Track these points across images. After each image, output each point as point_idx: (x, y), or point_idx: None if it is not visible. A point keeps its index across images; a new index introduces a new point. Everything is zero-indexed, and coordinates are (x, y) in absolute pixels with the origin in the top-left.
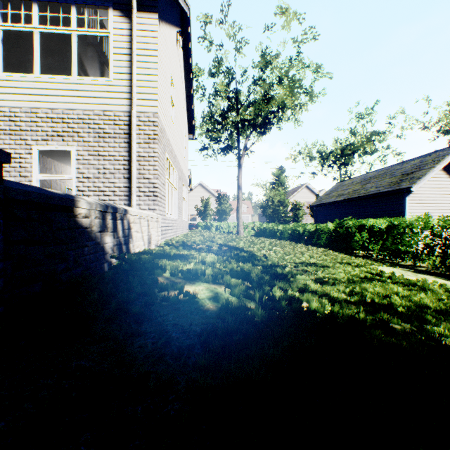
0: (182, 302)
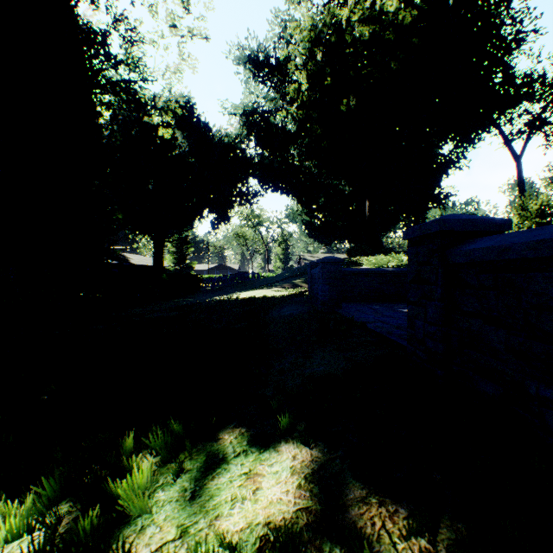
0: (277, 432)
